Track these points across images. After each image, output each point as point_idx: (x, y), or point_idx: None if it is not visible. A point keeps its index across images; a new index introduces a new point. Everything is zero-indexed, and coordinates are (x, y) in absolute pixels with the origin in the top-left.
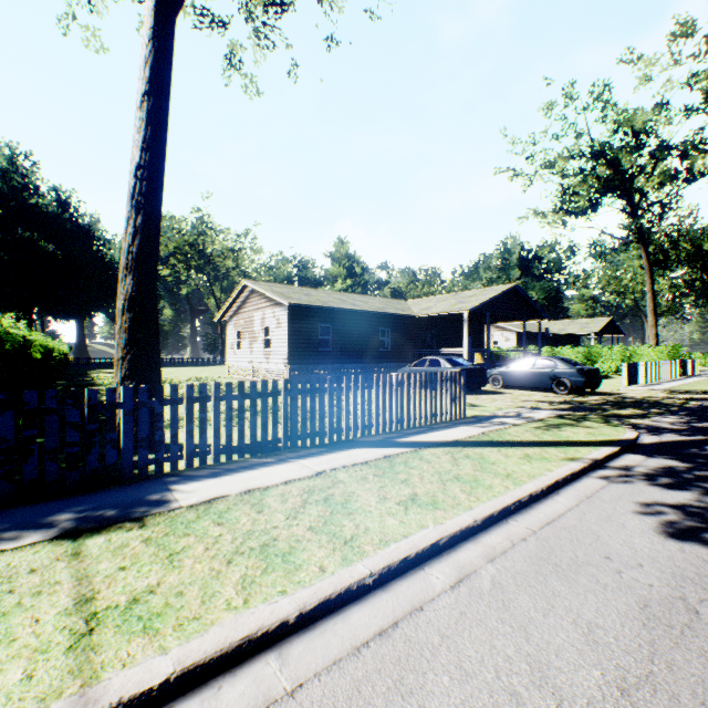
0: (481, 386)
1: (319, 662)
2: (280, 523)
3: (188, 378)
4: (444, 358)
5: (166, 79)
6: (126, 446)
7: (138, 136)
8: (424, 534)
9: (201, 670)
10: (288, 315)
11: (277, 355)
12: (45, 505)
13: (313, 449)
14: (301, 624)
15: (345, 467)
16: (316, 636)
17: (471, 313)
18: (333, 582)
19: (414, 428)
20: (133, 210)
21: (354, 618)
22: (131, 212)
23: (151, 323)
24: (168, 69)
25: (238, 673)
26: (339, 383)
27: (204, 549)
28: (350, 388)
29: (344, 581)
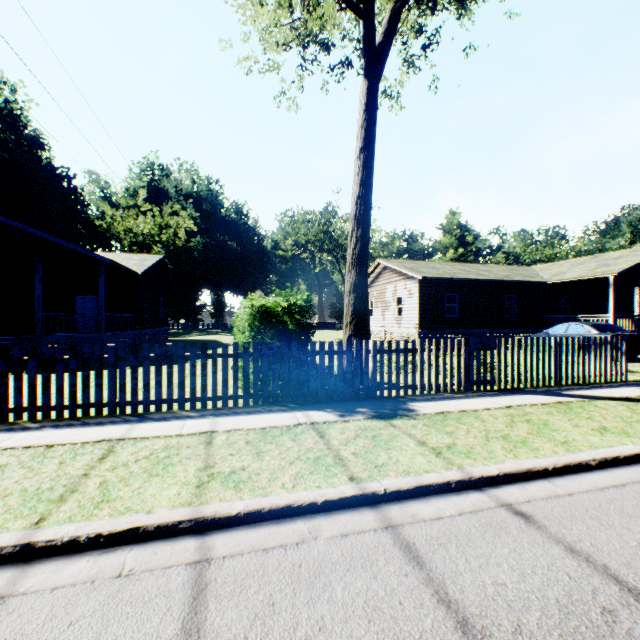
0: (638, 354)
1: (576, 488)
2: (503, 428)
3: (334, 339)
4: (588, 324)
5: (373, 135)
6: (373, 377)
7: (357, 177)
8: (625, 448)
9: (510, 476)
10: (418, 287)
11: (407, 321)
12: (346, 404)
13: (489, 392)
14: (554, 473)
15: (526, 405)
16: (567, 480)
17: (618, 276)
18: (567, 458)
19: (573, 385)
20: (354, 226)
21: (589, 478)
22: (353, 228)
23: (365, 300)
24: (374, 127)
25: (528, 483)
26: (504, 343)
27: (464, 433)
28: (513, 348)
29: (575, 459)
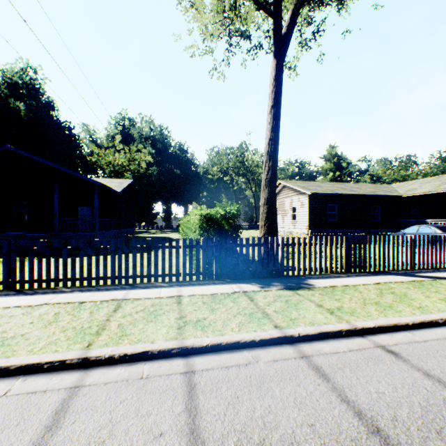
0: None
1: (429, 337)
2: (375, 297)
3: (248, 236)
4: (434, 226)
5: (280, 96)
6: (281, 262)
7: (269, 126)
8: None
9: (382, 328)
10: (308, 200)
11: (300, 224)
12: (264, 279)
13: (362, 273)
14: (413, 327)
15: (390, 282)
16: (422, 332)
17: None
18: (422, 317)
19: (424, 269)
20: (267, 159)
21: (438, 331)
22: (266, 160)
23: (274, 209)
24: (280, 91)
25: (395, 333)
26: (373, 239)
27: (348, 300)
28: (380, 243)
29: (427, 318)
